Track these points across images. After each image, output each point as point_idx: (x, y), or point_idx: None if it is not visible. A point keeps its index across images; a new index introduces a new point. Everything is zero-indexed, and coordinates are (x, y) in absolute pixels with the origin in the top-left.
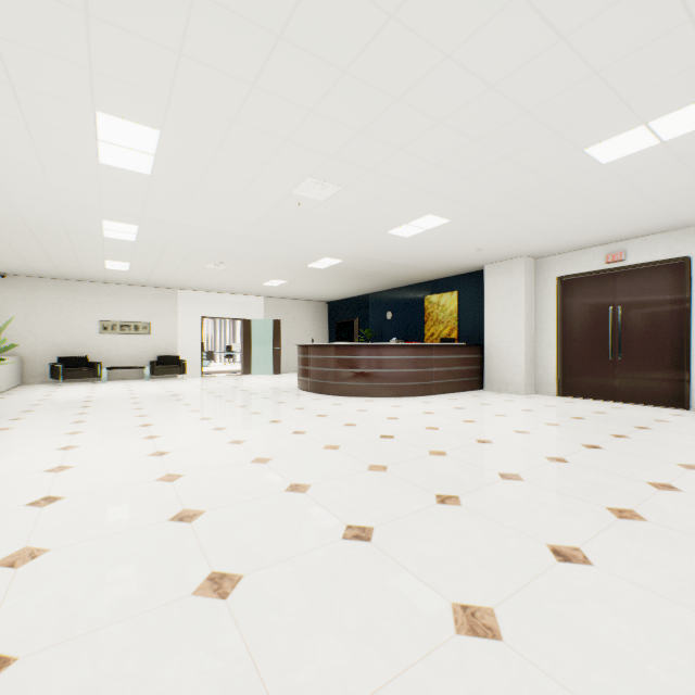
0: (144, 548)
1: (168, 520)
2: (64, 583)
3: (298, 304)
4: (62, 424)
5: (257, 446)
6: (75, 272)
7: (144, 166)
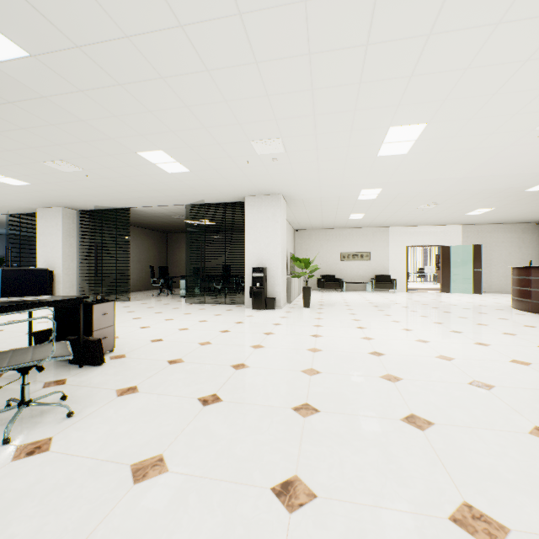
0: (464, 395)
1: (467, 384)
2: (427, 397)
3: (499, 228)
4: (344, 314)
5: (506, 351)
6: (330, 223)
7: (404, 149)
